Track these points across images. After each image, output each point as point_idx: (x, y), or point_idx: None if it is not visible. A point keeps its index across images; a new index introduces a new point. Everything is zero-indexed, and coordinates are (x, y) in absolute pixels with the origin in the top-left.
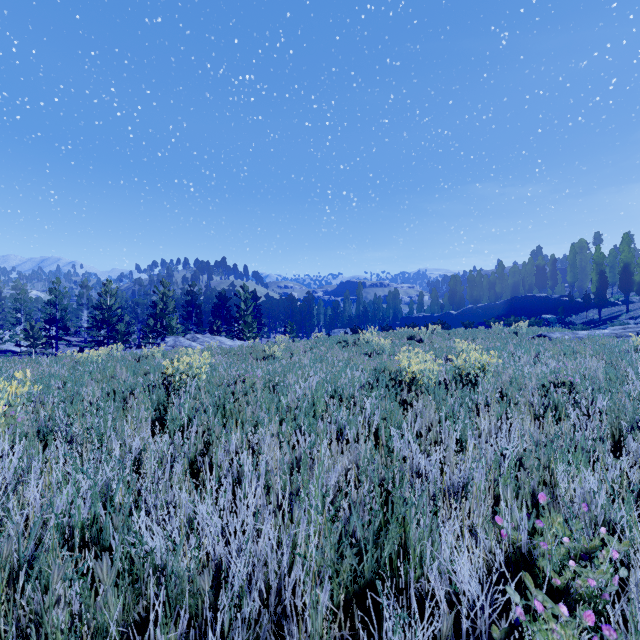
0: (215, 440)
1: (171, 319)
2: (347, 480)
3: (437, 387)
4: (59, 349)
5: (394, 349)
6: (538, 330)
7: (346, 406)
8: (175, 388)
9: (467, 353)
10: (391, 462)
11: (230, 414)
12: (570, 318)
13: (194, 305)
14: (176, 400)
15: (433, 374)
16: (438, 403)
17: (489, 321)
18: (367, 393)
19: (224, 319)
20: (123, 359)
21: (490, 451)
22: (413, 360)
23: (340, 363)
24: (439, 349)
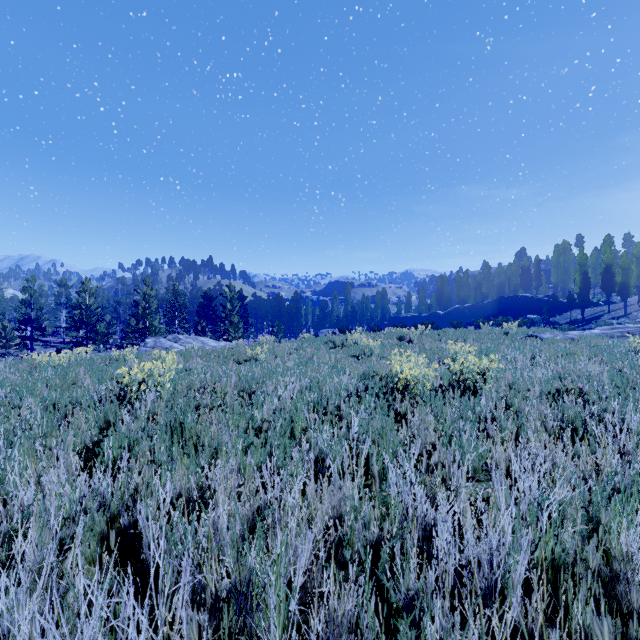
0: (144, 488)
1: (153, 319)
2: (326, 552)
3: (433, 396)
4: (35, 350)
5: (383, 350)
6: (528, 330)
7: (331, 420)
8: (132, 400)
9: (460, 355)
10: (386, 509)
11: (189, 434)
12: (554, 318)
13: (178, 305)
14: (125, 417)
15: (428, 380)
16: (436, 415)
17: (477, 321)
18: (355, 405)
19: (209, 319)
20: (93, 362)
21: (523, 501)
22: (406, 365)
23: (326, 367)
24: (430, 351)
